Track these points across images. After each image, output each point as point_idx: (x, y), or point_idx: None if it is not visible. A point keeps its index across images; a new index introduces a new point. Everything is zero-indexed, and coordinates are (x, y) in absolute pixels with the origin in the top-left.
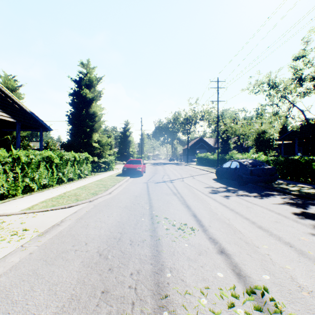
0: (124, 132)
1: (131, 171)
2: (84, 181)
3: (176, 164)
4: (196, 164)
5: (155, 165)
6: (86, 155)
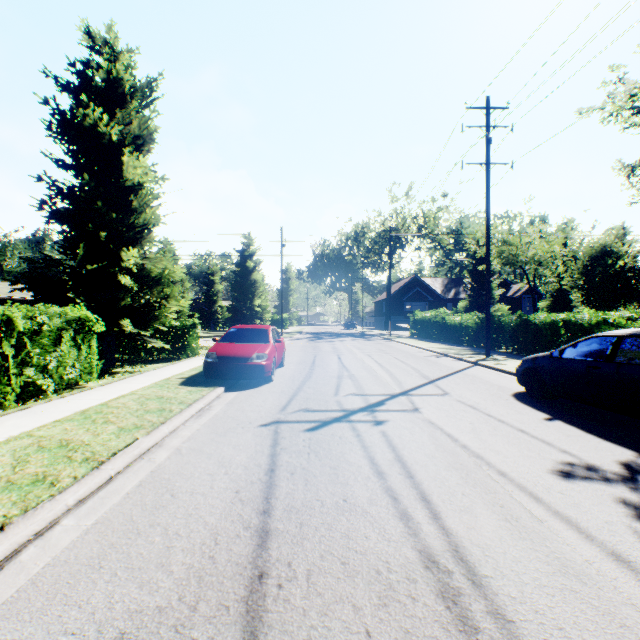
0: (242, 262)
1: (232, 365)
2: (18, 421)
3: (364, 335)
4: (411, 337)
5: (313, 338)
6: (74, 314)
